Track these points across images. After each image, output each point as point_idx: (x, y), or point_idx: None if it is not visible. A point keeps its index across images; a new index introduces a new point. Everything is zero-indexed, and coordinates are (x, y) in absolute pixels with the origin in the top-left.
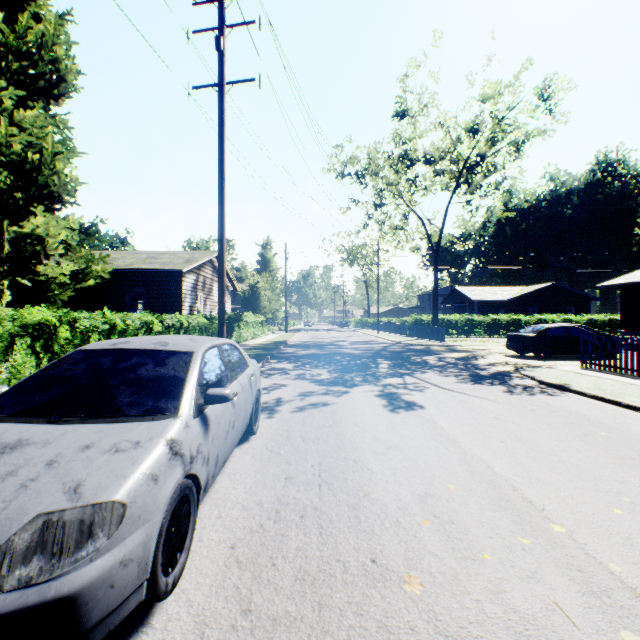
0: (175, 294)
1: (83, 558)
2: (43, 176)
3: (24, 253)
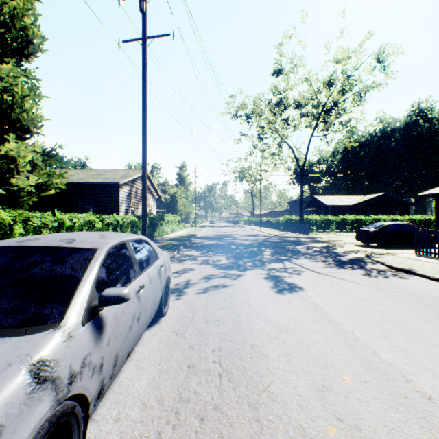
0: (114, 200)
1: None
2: (16, 113)
3: (2, 170)
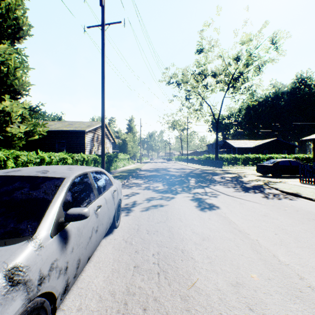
0: (82, 143)
1: None
2: (11, 80)
3: None
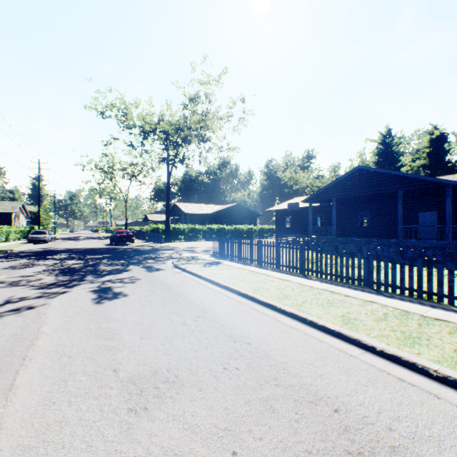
0: (9, 220)
1: (46, 238)
2: None
3: None
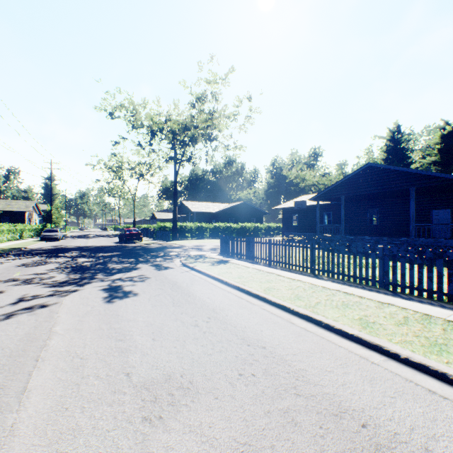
0: (23, 218)
1: (58, 236)
2: None
3: None
